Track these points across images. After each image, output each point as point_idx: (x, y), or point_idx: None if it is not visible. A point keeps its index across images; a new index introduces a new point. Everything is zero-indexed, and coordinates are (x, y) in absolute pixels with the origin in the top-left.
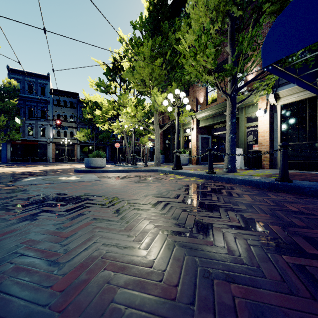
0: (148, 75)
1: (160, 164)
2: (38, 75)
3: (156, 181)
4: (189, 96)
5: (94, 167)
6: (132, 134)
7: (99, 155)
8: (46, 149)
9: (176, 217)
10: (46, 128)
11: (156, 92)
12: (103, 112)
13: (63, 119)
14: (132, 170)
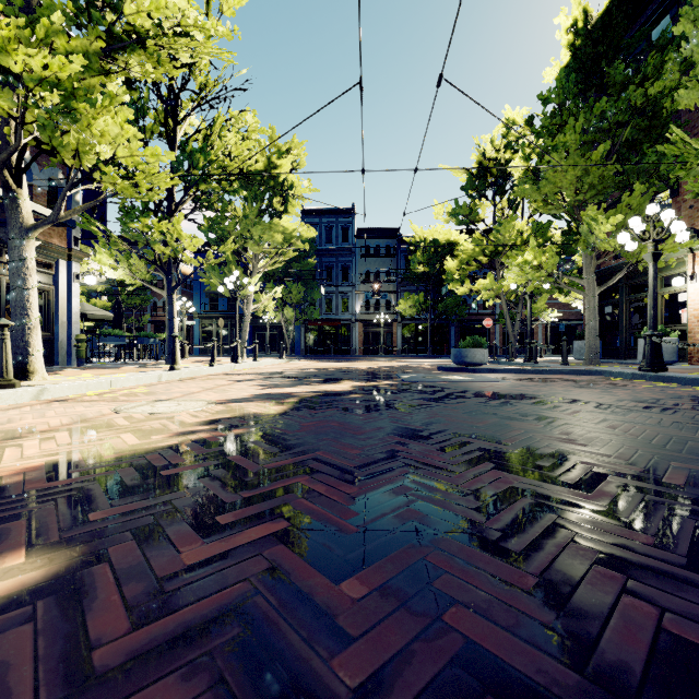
0: (574, 183)
1: (599, 361)
2: (338, 210)
3: (617, 388)
4: (678, 197)
5: (470, 364)
6: (519, 298)
7: (478, 344)
8: (350, 333)
9: (689, 418)
10: (350, 298)
11: (596, 216)
12: (461, 262)
13: (374, 279)
14: (544, 370)
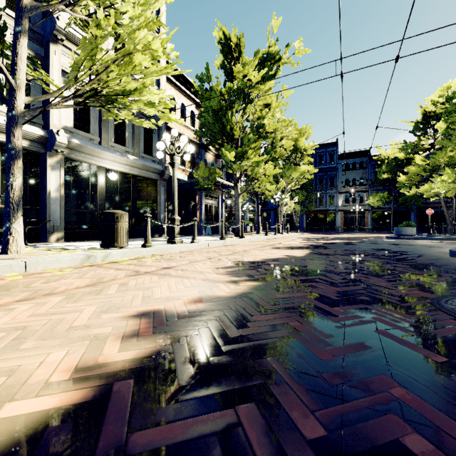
0: None
1: None
2: (327, 144)
3: None
4: None
5: (404, 235)
6: None
7: (409, 225)
8: (335, 218)
9: None
10: (334, 197)
11: None
12: (408, 176)
13: (351, 184)
14: (447, 238)
